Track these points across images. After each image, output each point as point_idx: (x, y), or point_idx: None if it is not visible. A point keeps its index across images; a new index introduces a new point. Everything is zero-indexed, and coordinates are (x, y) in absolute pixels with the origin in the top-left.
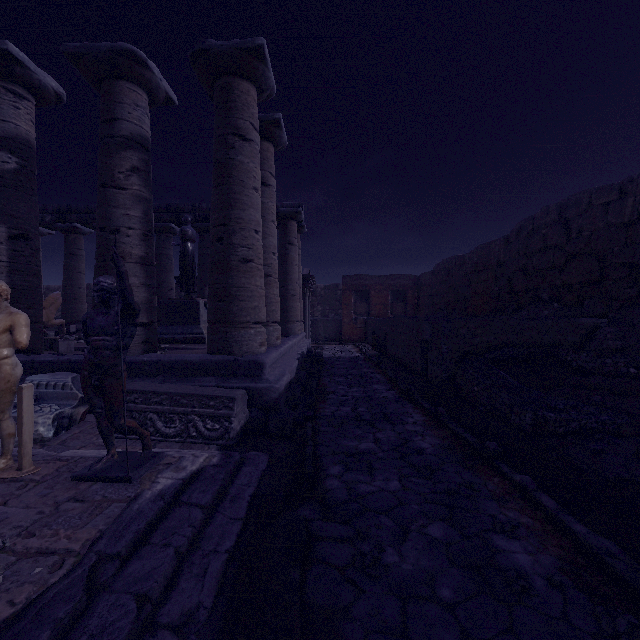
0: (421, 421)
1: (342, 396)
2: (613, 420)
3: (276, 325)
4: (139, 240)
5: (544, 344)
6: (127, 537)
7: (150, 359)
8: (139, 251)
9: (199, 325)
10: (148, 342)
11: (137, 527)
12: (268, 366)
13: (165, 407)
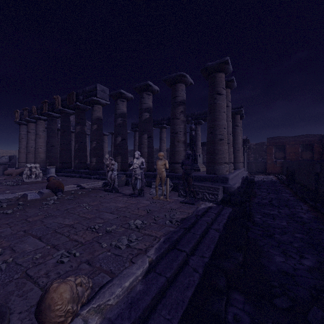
0: (306, 209)
1: (264, 196)
2: None
3: (231, 164)
4: (183, 135)
5: None
6: (200, 213)
7: None
8: (183, 139)
9: (197, 164)
10: None
11: (201, 212)
12: (230, 179)
13: (196, 189)
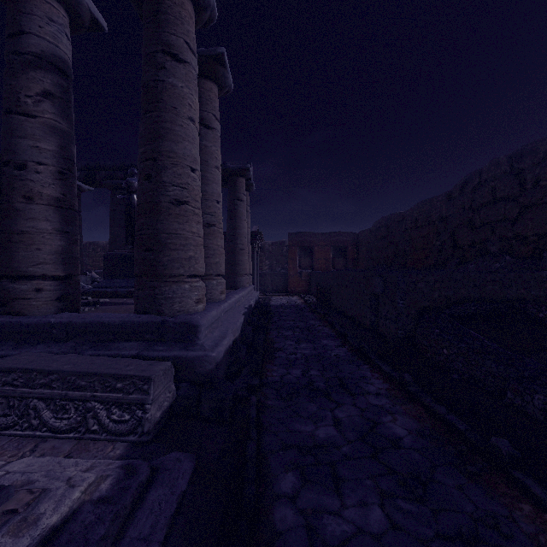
0: (384, 390)
1: (291, 354)
2: None
3: (220, 278)
4: (53, 178)
5: (506, 299)
6: None
7: (59, 320)
8: (53, 191)
9: None
10: (65, 299)
11: None
12: (204, 328)
13: (55, 391)
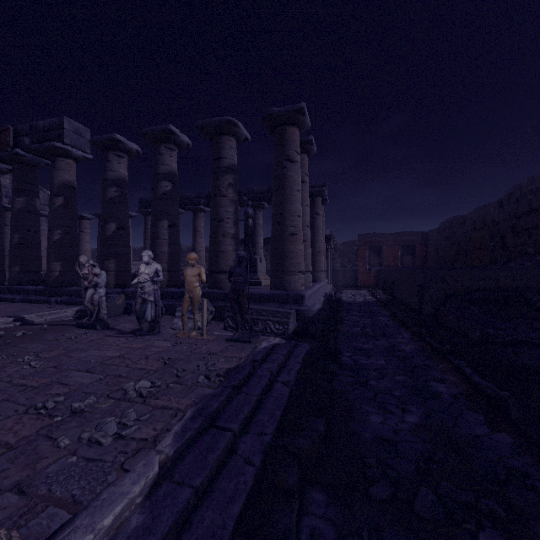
0: (408, 337)
1: (354, 322)
2: (539, 336)
3: (309, 273)
4: (232, 225)
5: (518, 289)
6: (259, 356)
7: None
8: (232, 231)
9: (257, 273)
10: None
11: (261, 355)
12: (306, 298)
13: (254, 316)
